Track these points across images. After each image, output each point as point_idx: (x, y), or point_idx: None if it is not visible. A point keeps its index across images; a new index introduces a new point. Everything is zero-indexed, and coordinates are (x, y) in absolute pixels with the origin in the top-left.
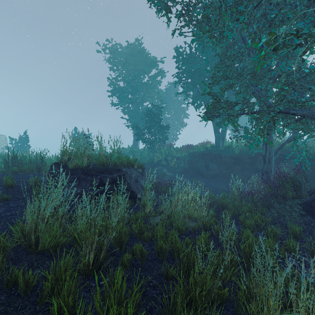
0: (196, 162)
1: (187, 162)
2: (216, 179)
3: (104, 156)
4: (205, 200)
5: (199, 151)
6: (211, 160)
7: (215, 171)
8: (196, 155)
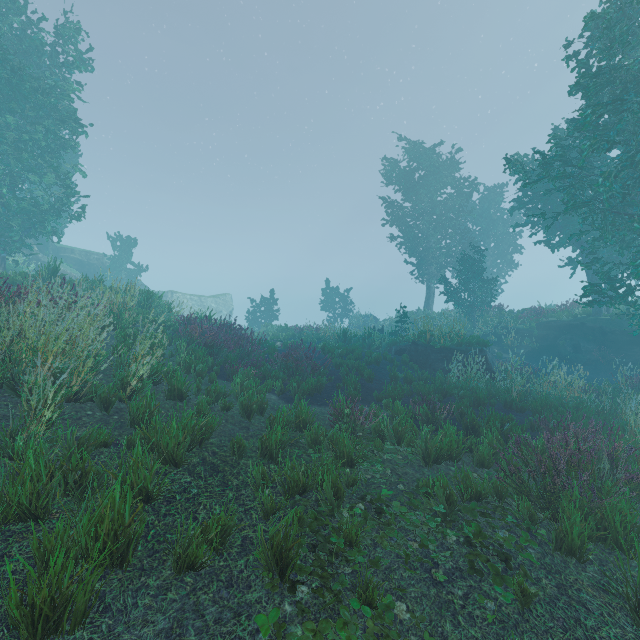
0: (554, 339)
1: (535, 338)
2: (595, 368)
3: (458, 336)
4: (582, 384)
5: (559, 320)
6: (584, 336)
7: (592, 355)
8: (553, 328)
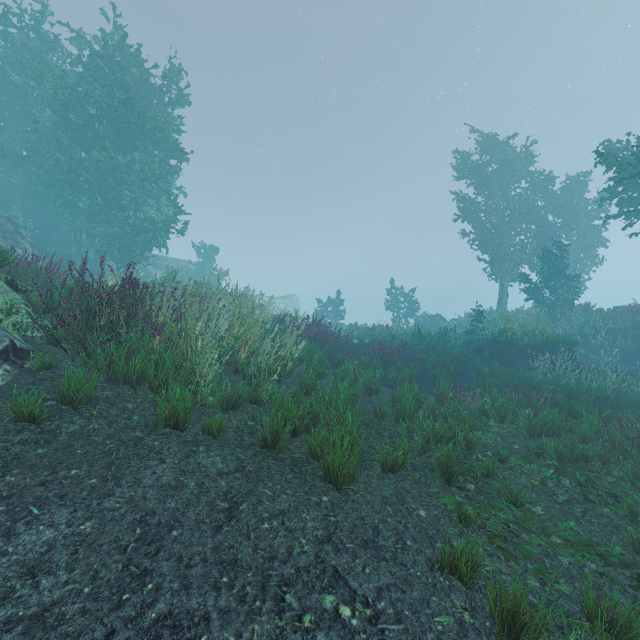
0: None
1: (630, 338)
2: None
3: (542, 335)
4: None
5: None
6: None
7: None
8: None
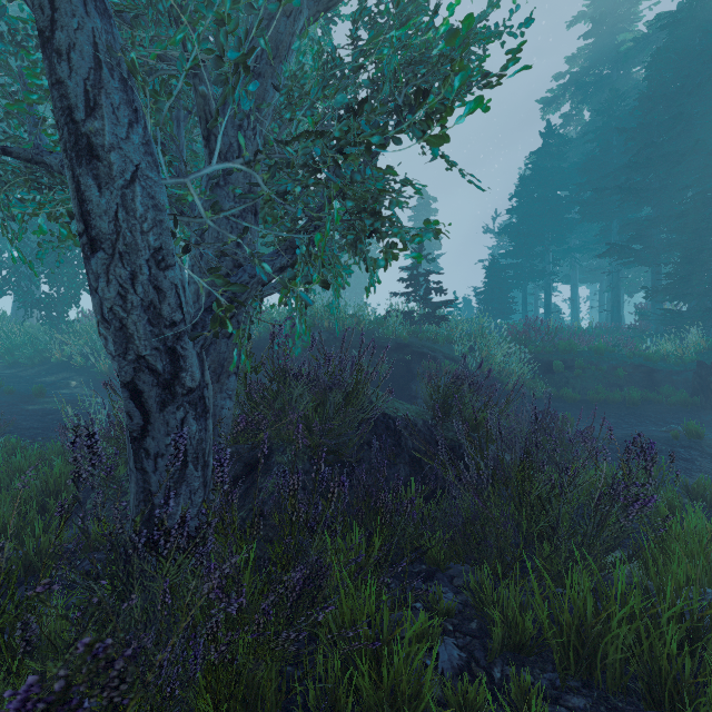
0: None
1: None
2: None
3: None
4: None
5: None
6: None
7: None
8: None
